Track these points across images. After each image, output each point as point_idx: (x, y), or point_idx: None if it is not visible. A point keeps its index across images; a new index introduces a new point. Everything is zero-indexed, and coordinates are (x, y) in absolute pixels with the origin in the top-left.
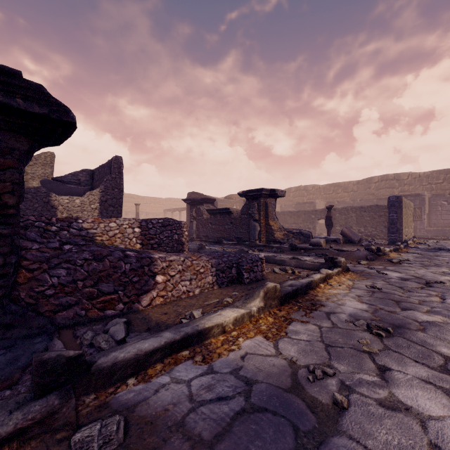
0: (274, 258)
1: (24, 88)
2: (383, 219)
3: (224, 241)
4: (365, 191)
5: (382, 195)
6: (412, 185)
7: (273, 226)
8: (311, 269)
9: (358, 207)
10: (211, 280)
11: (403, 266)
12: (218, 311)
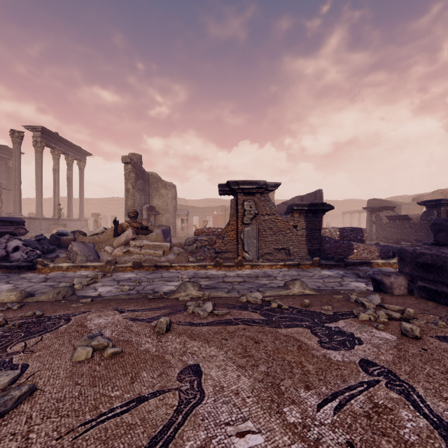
0: None
1: (326, 205)
2: None
3: (402, 242)
4: None
5: None
6: None
7: None
8: None
9: None
10: (377, 255)
11: None
12: (376, 260)
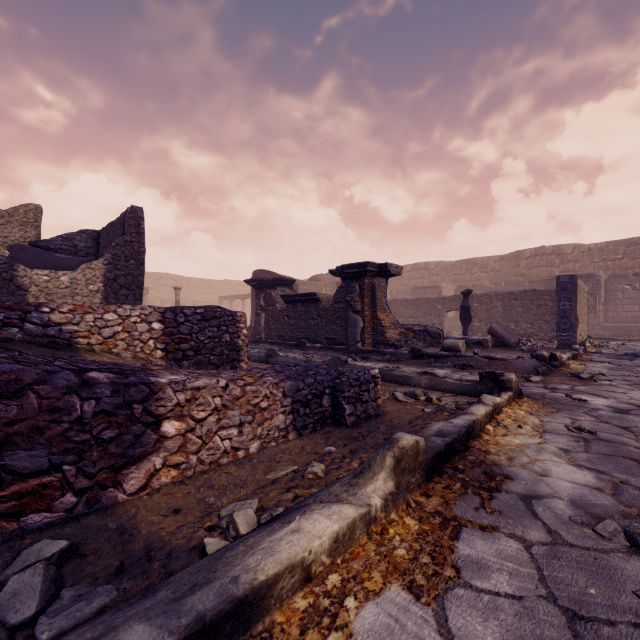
0: (391, 373)
1: None
2: (543, 310)
3: (308, 344)
4: (512, 271)
5: (537, 276)
6: (579, 262)
7: (384, 320)
8: (456, 392)
9: (506, 292)
10: (284, 421)
11: (600, 384)
12: (293, 517)
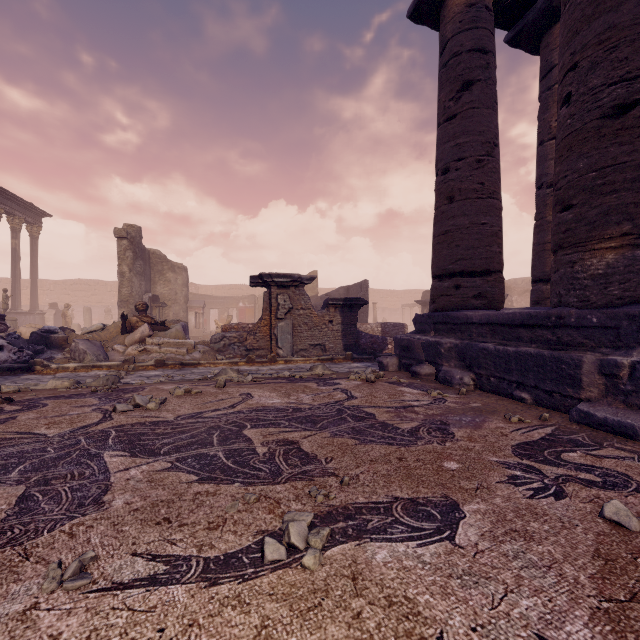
0: None
1: (361, 300)
2: None
3: None
4: None
5: None
6: None
7: None
8: None
9: None
10: None
11: None
12: None
